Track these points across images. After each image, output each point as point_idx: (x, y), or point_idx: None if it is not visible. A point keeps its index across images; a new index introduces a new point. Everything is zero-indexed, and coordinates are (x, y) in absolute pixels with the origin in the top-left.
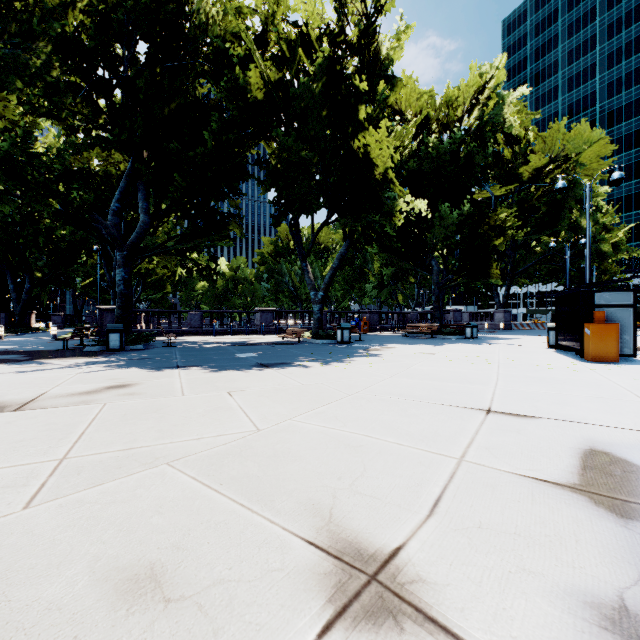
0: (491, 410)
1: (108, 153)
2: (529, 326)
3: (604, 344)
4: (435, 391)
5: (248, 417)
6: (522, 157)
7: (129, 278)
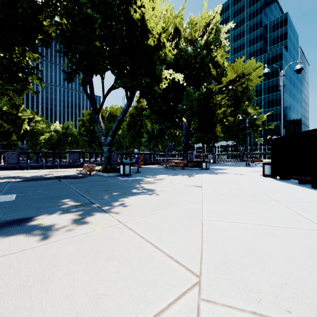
0: None
1: None
2: (223, 161)
3: None
4: None
5: None
6: (221, 75)
7: None
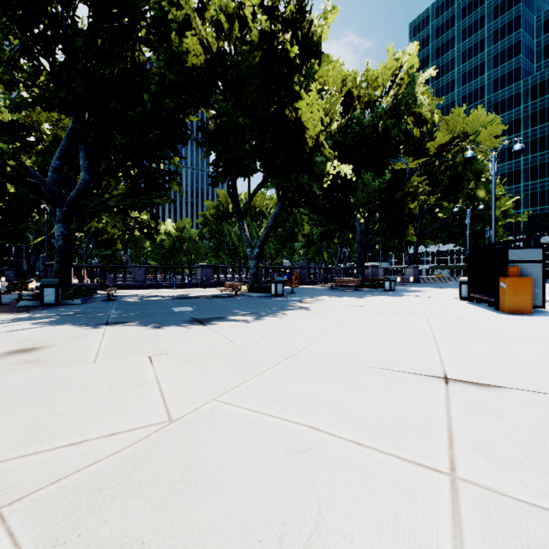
0: (448, 377)
1: (57, 118)
2: (434, 280)
3: (519, 297)
4: (377, 351)
5: (162, 397)
6: (428, 136)
7: (68, 233)
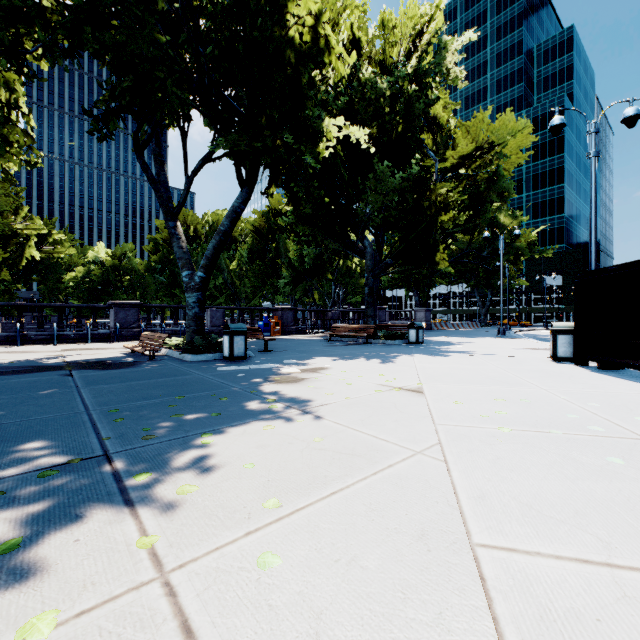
0: None
1: None
2: (447, 326)
3: None
4: None
5: None
6: (444, 147)
7: None
